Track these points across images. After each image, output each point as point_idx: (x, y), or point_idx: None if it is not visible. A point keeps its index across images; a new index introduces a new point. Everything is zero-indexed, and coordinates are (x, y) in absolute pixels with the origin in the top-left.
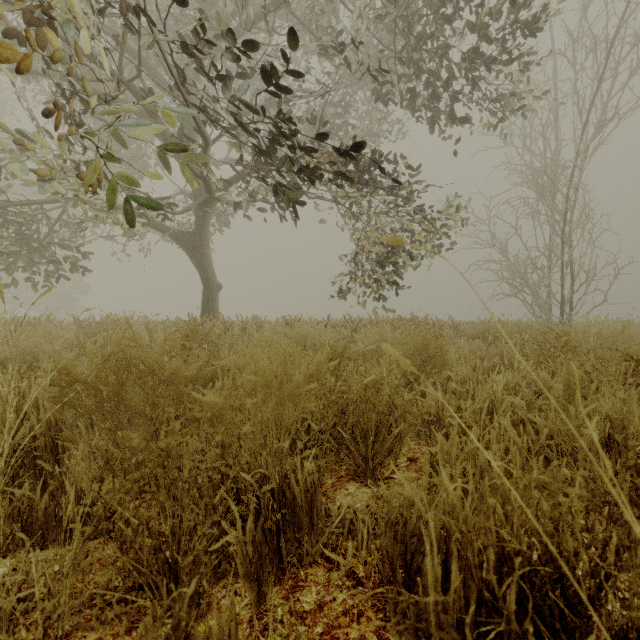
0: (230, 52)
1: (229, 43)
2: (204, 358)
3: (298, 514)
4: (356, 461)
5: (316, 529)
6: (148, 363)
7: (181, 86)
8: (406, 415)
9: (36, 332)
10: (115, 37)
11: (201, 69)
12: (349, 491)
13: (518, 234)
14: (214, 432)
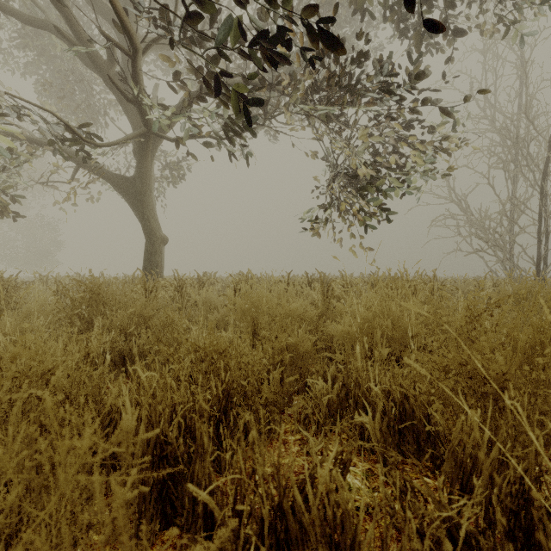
0: None
1: None
2: None
3: None
4: None
5: None
6: None
7: None
8: None
9: None
10: None
11: None
12: None
13: (490, 184)
14: None
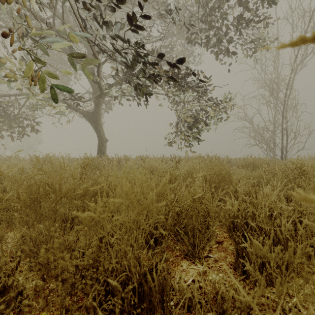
0: (110, 6)
1: (109, 0)
2: (91, 181)
3: (153, 302)
4: (187, 247)
5: (166, 311)
6: (51, 185)
7: (84, 29)
8: (219, 218)
9: (2, 164)
10: (49, 5)
11: (94, 18)
12: (183, 268)
13: (259, 113)
14: (89, 242)
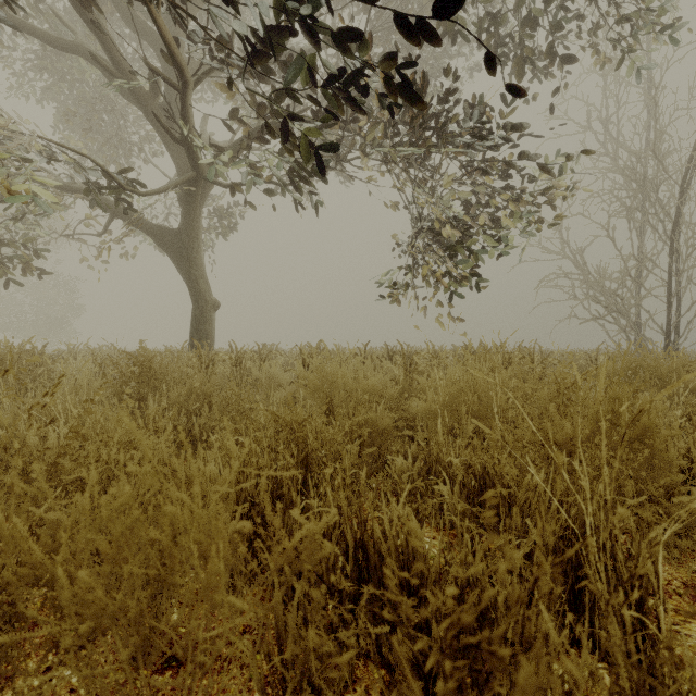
0: None
1: None
2: None
3: None
4: None
5: None
6: None
7: None
8: None
9: None
10: None
11: None
12: None
13: (610, 237)
14: None
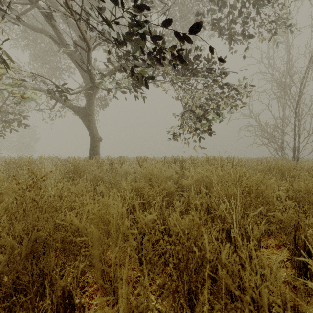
0: None
1: None
2: None
3: None
4: None
5: None
6: None
7: None
8: None
9: None
10: None
11: None
12: None
13: (269, 110)
14: None
